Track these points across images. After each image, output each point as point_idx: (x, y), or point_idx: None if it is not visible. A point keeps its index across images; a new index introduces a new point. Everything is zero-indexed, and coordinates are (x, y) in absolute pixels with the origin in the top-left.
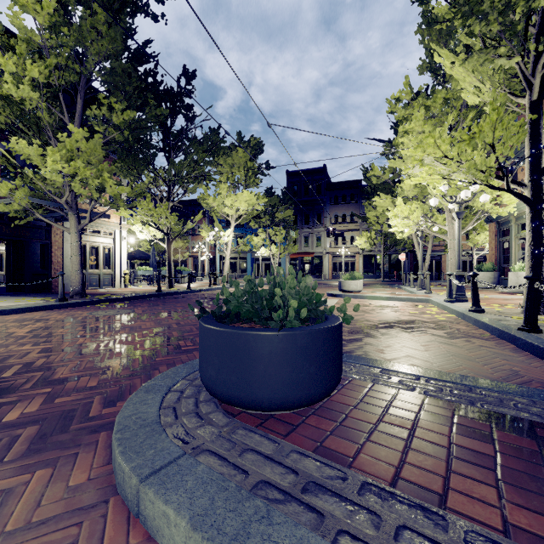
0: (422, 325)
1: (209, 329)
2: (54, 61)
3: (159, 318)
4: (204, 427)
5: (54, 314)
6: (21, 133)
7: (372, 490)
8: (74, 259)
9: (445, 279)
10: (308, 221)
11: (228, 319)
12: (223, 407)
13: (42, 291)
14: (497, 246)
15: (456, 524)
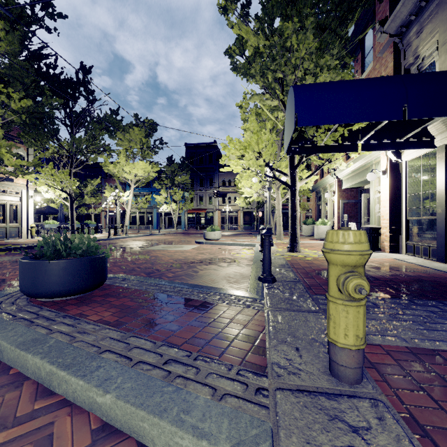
0: (222, 261)
1: (20, 261)
2: None
3: None
4: (11, 306)
5: None
6: None
7: (64, 317)
8: None
9: (300, 229)
10: (203, 184)
11: (46, 257)
12: (32, 300)
13: None
14: (316, 207)
15: (82, 321)
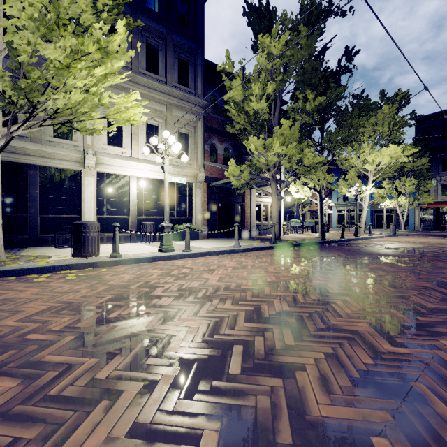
0: None
1: None
2: (280, 77)
3: (381, 262)
4: None
5: (284, 253)
6: (246, 134)
7: None
8: (274, 214)
9: None
10: None
11: None
12: None
13: (240, 236)
14: None
15: None
